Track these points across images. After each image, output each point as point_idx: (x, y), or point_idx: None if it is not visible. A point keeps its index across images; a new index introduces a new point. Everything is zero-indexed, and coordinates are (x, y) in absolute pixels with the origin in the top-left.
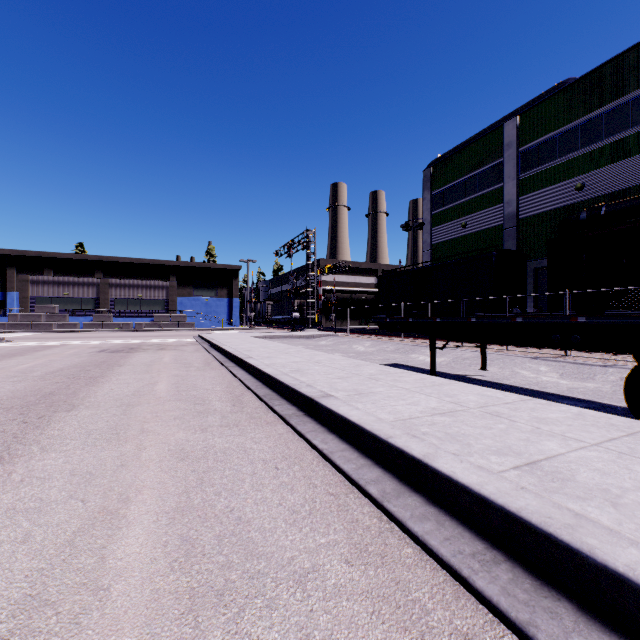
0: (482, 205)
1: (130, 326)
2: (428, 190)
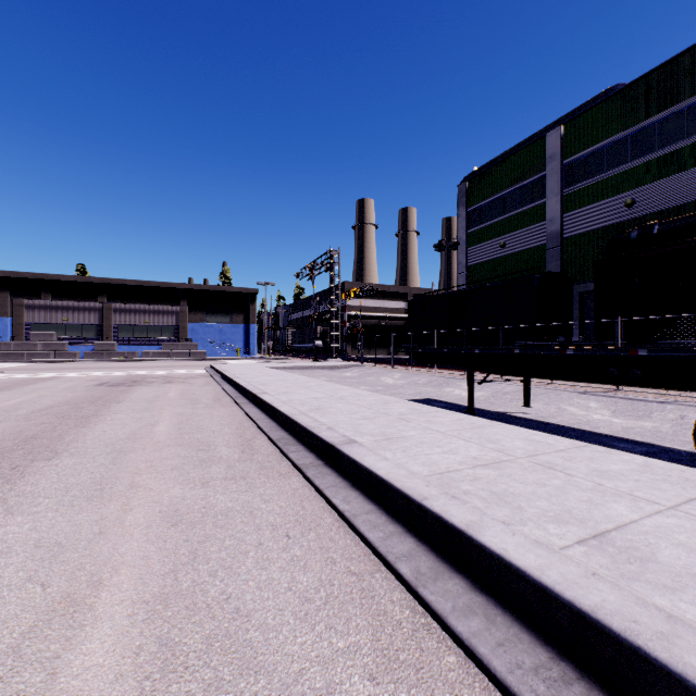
0: (522, 223)
1: (136, 355)
2: (463, 206)
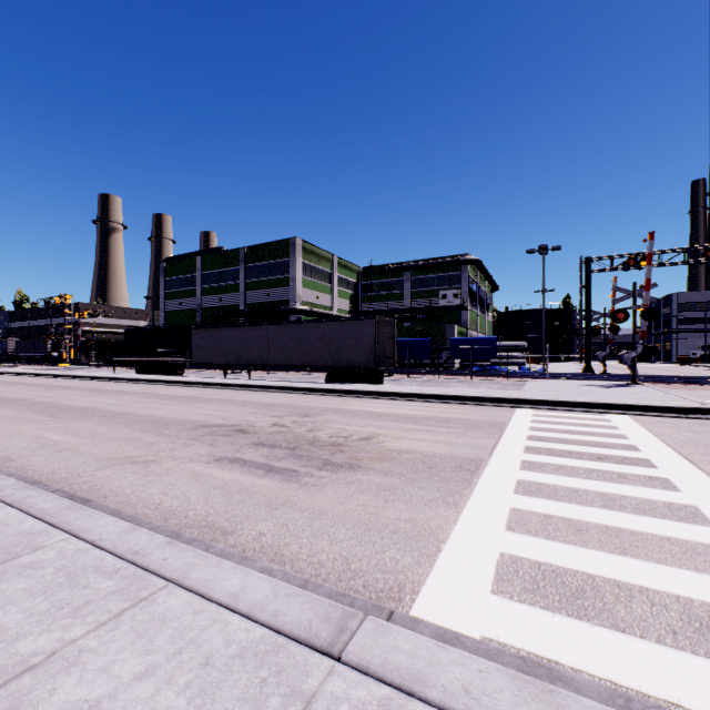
0: (189, 295)
1: None
2: (163, 277)
